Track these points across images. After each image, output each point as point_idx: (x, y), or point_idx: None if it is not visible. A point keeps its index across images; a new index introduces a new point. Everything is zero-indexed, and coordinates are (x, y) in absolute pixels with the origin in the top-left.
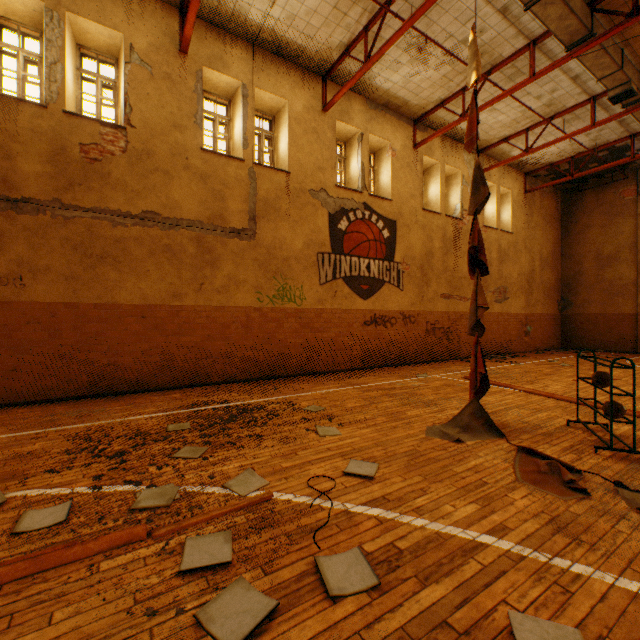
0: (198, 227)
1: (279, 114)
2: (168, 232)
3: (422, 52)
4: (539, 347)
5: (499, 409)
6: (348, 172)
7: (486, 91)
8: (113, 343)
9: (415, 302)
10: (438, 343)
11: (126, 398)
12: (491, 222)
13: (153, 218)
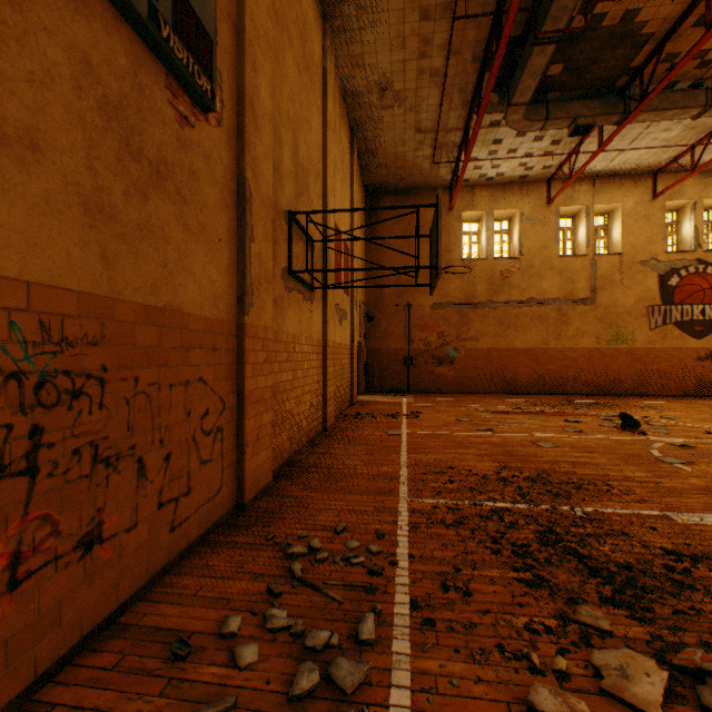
0: (557, 302)
1: (612, 212)
2: (540, 307)
3: None
4: None
5: None
6: (679, 234)
7: None
8: (513, 368)
9: None
10: None
11: (522, 395)
12: None
13: (532, 301)
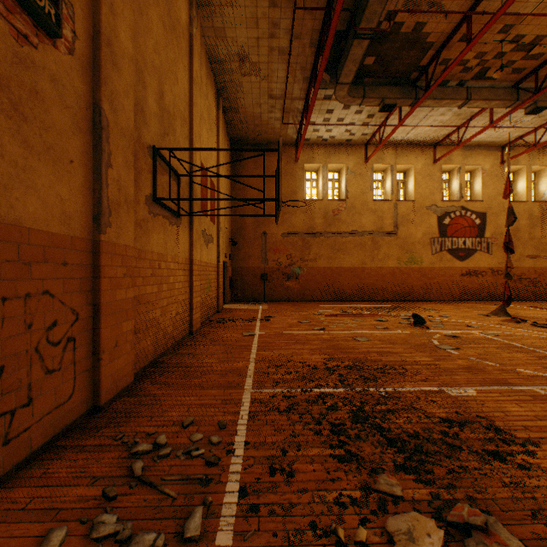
0: (371, 233)
1: (408, 170)
2: (360, 237)
3: (496, 125)
4: None
5: (526, 314)
6: (450, 189)
7: None
8: (341, 282)
9: (502, 261)
10: (524, 288)
11: (347, 302)
12: None
13: (355, 232)
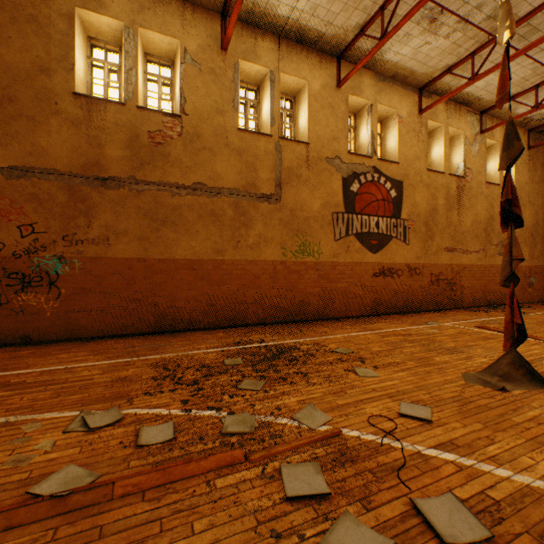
0: (235, 194)
1: (299, 94)
2: (212, 199)
3: (434, 23)
4: (543, 298)
5: (530, 359)
6: (358, 140)
7: (496, 53)
8: (172, 290)
9: (420, 255)
10: (442, 293)
11: (182, 335)
12: (493, 178)
13: (201, 188)
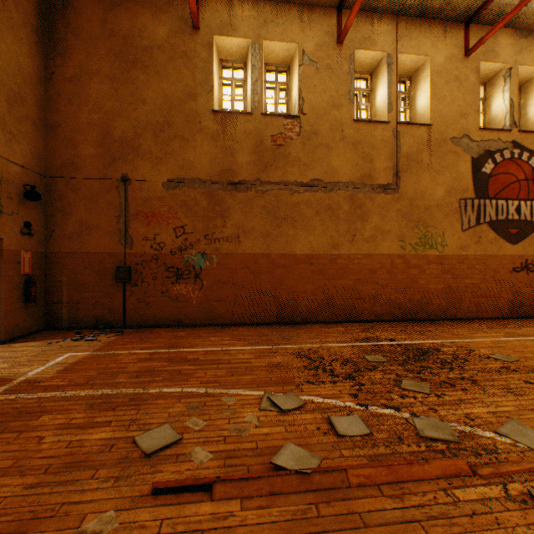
0: (350, 187)
1: (416, 73)
2: (328, 194)
3: None
4: None
5: None
6: (488, 113)
7: None
8: (291, 284)
9: None
10: None
11: (303, 327)
12: None
13: (317, 184)
